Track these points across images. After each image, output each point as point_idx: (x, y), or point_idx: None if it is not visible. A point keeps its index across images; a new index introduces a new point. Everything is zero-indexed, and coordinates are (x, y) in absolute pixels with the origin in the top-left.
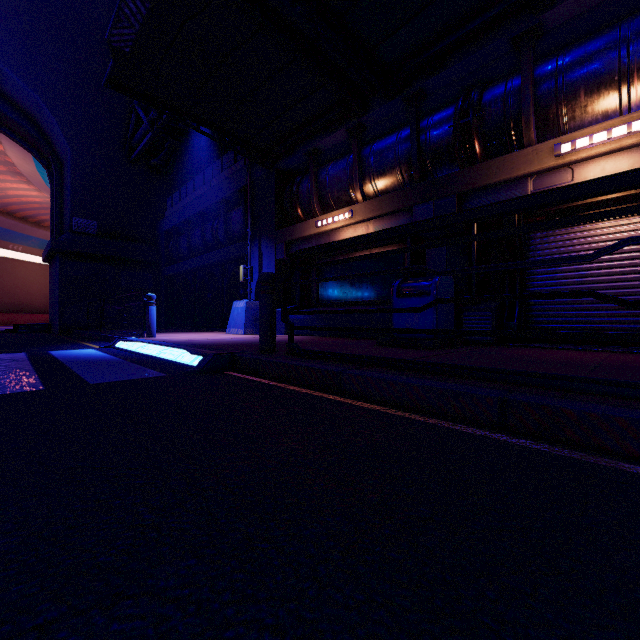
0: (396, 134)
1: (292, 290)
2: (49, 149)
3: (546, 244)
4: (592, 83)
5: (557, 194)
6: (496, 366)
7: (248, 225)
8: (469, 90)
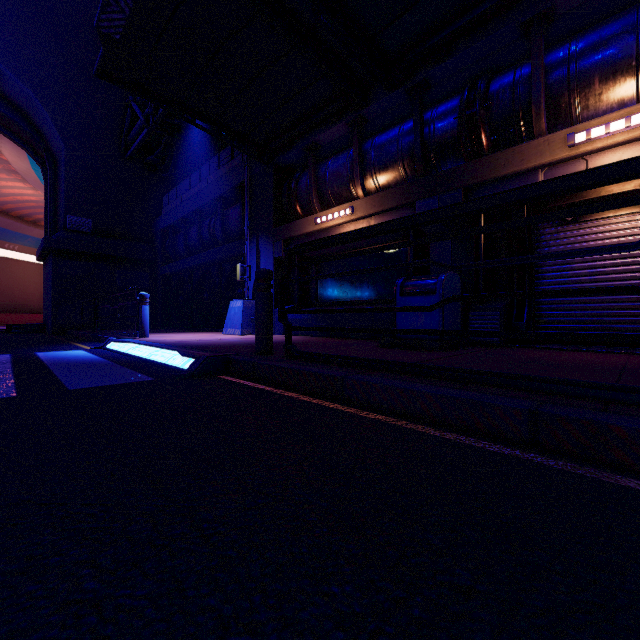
0: (398, 127)
1: (291, 289)
2: (43, 146)
3: (557, 240)
4: (607, 69)
5: (593, 175)
6: (513, 370)
7: (245, 222)
8: (475, 80)
